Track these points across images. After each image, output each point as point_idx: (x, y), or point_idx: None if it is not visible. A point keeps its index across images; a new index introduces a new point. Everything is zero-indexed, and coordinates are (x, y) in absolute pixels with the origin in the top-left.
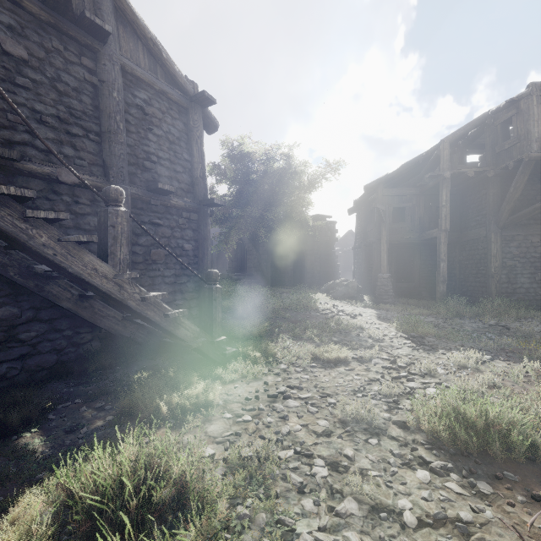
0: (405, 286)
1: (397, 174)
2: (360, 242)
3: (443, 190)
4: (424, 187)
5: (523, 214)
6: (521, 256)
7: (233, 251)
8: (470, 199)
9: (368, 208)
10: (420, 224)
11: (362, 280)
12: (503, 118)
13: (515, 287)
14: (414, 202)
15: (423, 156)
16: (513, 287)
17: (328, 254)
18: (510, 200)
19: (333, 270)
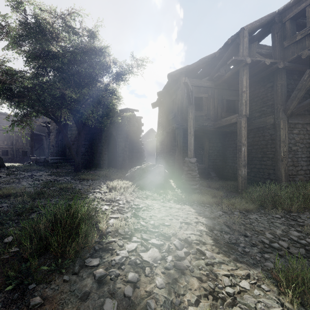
0: (198, 167)
1: (197, 66)
2: (162, 130)
3: (243, 76)
4: (220, 79)
5: (307, 103)
6: (301, 142)
7: (54, 138)
8: (253, 94)
9: (170, 99)
10: (214, 113)
11: (164, 163)
12: (294, 12)
13: (297, 170)
14: (210, 94)
15: (220, 49)
16: (296, 170)
17: (136, 141)
18: (303, 88)
19: (140, 154)
